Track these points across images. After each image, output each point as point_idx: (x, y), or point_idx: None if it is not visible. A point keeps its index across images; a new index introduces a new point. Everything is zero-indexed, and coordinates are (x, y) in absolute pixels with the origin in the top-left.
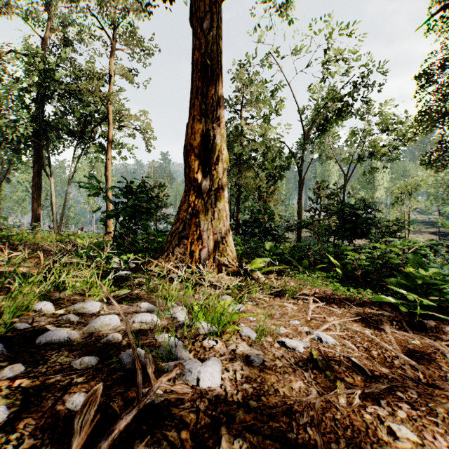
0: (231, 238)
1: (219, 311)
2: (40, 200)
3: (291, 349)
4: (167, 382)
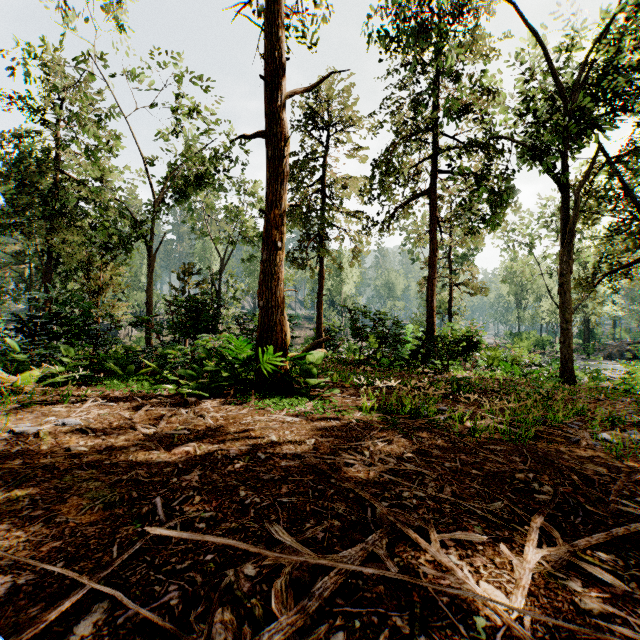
0: None
1: None
2: None
3: (21, 434)
4: None
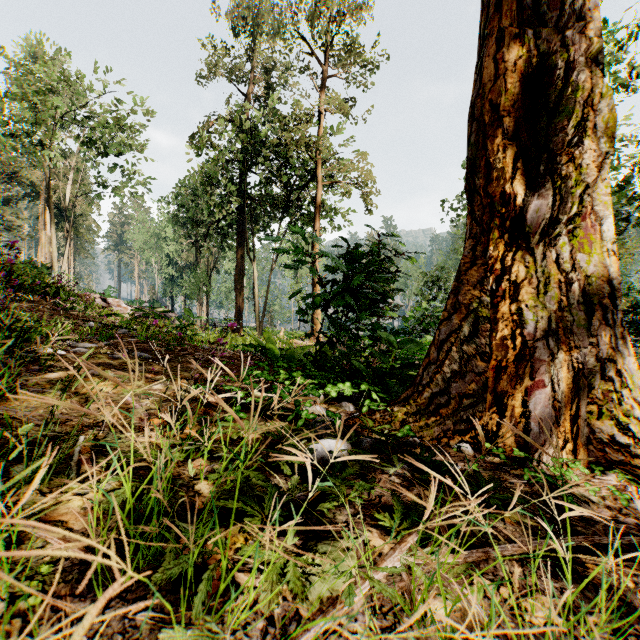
0: (631, 363)
1: None
2: (242, 291)
3: None
4: None
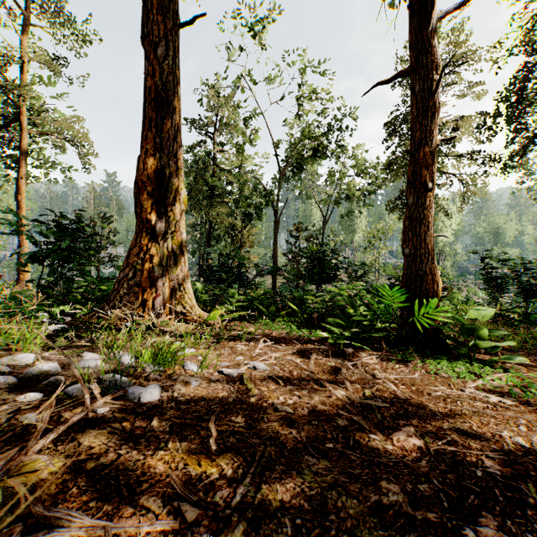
0: (190, 285)
1: (165, 350)
2: None
3: (227, 375)
4: (112, 402)
